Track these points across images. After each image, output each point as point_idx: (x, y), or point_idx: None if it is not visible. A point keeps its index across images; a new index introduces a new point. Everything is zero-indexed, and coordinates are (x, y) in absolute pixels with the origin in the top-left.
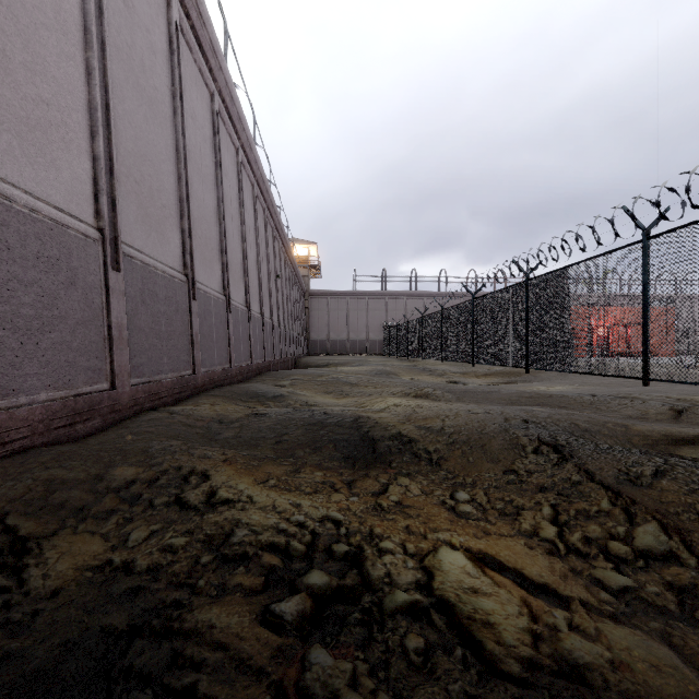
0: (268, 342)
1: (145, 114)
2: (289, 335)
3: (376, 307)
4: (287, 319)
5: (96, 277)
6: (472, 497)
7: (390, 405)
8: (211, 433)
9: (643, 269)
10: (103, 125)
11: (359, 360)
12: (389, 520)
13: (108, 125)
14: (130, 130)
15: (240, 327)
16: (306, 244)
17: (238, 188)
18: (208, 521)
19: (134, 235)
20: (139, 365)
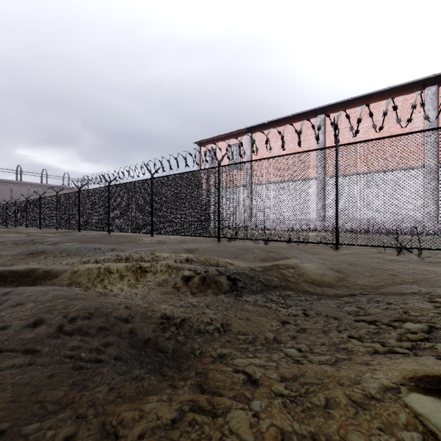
0: None
1: None
2: None
3: None
4: None
5: None
6: None
7: None
8: None
9: (79, 199)
10: None
11: None
12: None
13: None
14: None
15: None
16: None
17: None
18: None
19: None
20: None
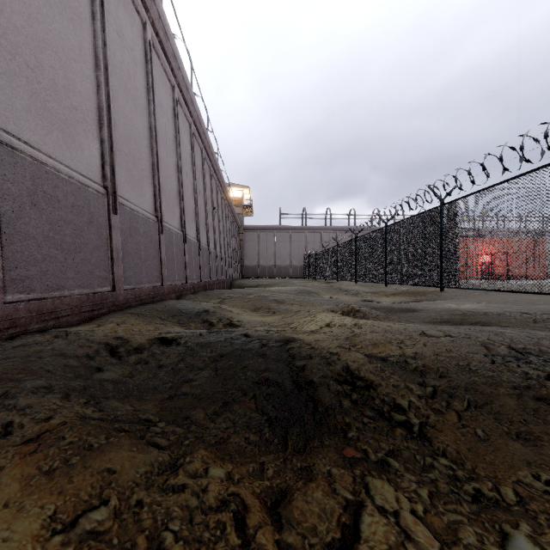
0: (204, 265)
1: None
2: (225, 261)
3: (297, 239)
4: (224, 247)
5: None
6: None
7: (322, 325)
8: (89, 366)
9: None
10: None
11: (284, 282)
12: None
13: None
14: (19, 4)
15: (174, 248)
16: (240, 187)
17: (174, 122)
18: None
19: (23, 125)
20: (23, 278)
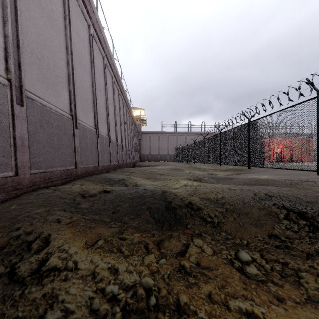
0: (119, 154)
1: (45, 22)
2: (131, 151)
3: (172, 139)
4: (130, 144)
5: (4, 107)
6: (252, 256)
7: (182, 185)
8: (74, 202)
9: (317, 112)
10: (12, 18)
11: (164, 164)
12: (192, 286)
13: (16, 19)
14: (34, 28)
15: (104, 145)
16: (139, 109)
17: (104, 76)
18: (26, 295)
19: (36, 88)
20: (37, 162)
